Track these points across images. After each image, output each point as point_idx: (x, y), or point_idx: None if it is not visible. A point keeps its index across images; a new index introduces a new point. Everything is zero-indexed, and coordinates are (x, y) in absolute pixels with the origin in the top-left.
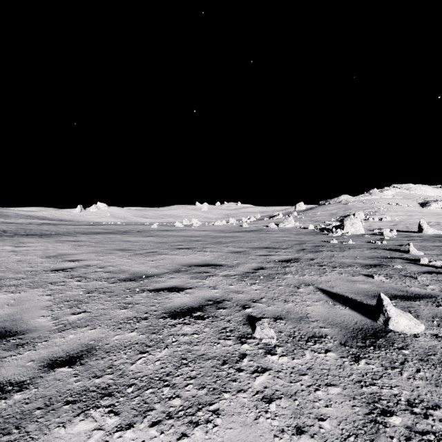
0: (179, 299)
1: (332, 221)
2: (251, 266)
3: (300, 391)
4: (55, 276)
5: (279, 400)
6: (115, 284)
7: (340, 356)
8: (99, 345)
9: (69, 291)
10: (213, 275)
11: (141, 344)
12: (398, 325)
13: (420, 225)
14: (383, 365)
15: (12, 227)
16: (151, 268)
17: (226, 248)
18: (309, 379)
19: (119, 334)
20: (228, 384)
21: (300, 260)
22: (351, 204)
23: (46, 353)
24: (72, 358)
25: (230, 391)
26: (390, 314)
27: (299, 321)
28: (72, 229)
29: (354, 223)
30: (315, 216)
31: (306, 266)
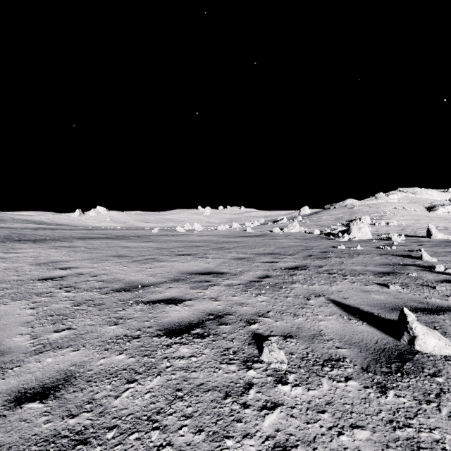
0: (177, 313)
1: (338, 225)
2: (256, 274)
3: (319, 435)
4: (42, 286)
5: (294, 449)
6: (107, 295)
7: (364, 386)
8: (80, 372)
9: (55, 304)
10: (215, 285)
11: (130, 371)
12: (426, 345)
13: (429, 230)
14: (416, 398)
15: (5, 232)
16: (148, 276)
17: (229, 255)
18: (330, 418)
19: (105, 357)
20: (231, 425)
21: (308, 267)
22: (357, 208)
23: (16, 383)
24: (46, 389)
25: (233, 436)
26: (416, 332)
27: (312, 340)
28: (69, 234)
29: (361, 228)
30: (321, 220)
31: (314, 274)
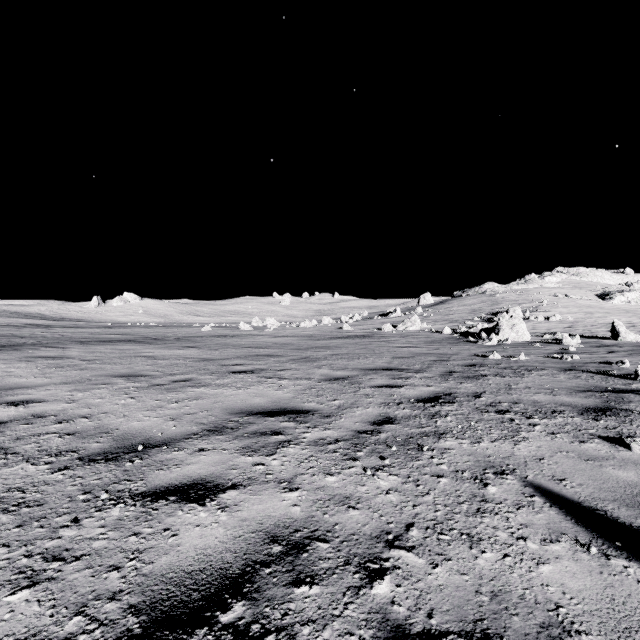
0: (198, 534)
1: (476, 321)
2: (367, 414)
3: None
4: None
5: None
6: (63, 475)
7: None
8: None
9: None
10: (291, 442)
11: None
12: None
13: (615, 328)
14: None
15: None
16: (166, 421)
17: (317, 372)
18: None
19: None
20: None
21: (456, 396)
22: (501, 295)
23: None
24: None
25: None
26: None
27: None
28: (69, 335)
29: (515, 324)
30: (450, 313)
31: (473, 413)
